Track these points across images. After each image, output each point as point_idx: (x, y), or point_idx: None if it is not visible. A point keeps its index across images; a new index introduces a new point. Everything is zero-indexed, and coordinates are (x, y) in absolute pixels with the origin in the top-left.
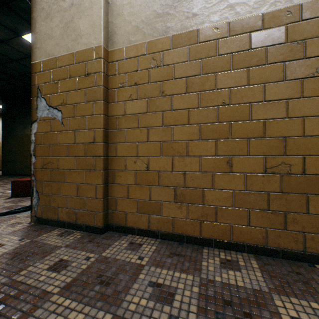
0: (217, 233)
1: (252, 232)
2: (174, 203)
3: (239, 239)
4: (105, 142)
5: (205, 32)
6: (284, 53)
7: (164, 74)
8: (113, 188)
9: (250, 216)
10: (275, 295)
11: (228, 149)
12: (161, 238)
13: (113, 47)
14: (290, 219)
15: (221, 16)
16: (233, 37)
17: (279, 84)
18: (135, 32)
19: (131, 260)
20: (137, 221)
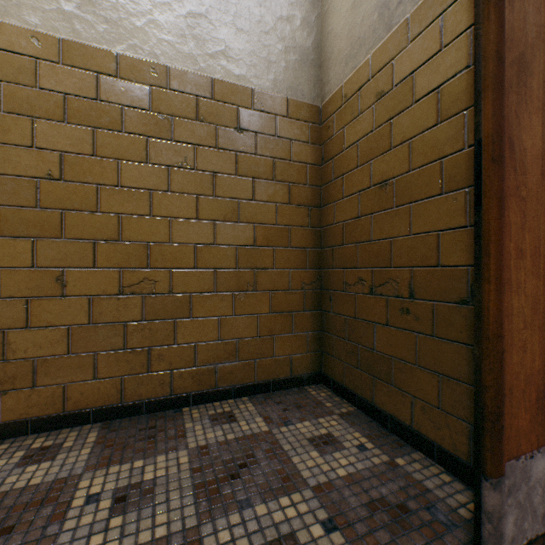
0: (38, 406)
1: (103, 388)
2: None
3: (80, 406)
4: None
5: (11, 33)
6: (149, 125)
7: None
8: None
9: (99, 363)
10: (90, 473)
11: (59, 257)
12: None
13: None
14: (156, 355)
15: (45, 21)
16: (68, 67)
17: (142, 166)
18: None
19: None
20: None
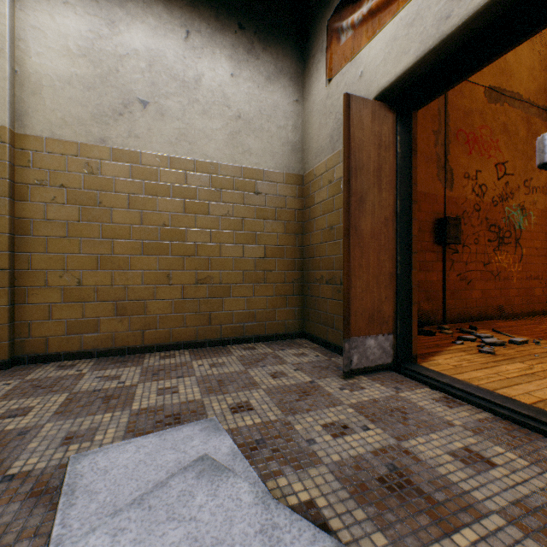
0: (159, 338)
1: (188, 332)
2: (115, 317)
3: (178, 340)
4: (12, 251)
5: (148, 157)
6: (210, 195)
7: (102, 184)
8: (25, 310)
9: (186, 319)
10: (194, 361)
11: (168, 265)
12: (99, 357)
13: (25, 131)
14: (213, 317)
15: (162, 148)
16: (172, 170)
17: (207, 217)
18: (62, 125)
19: (69, 374)
20: (66, 344)
